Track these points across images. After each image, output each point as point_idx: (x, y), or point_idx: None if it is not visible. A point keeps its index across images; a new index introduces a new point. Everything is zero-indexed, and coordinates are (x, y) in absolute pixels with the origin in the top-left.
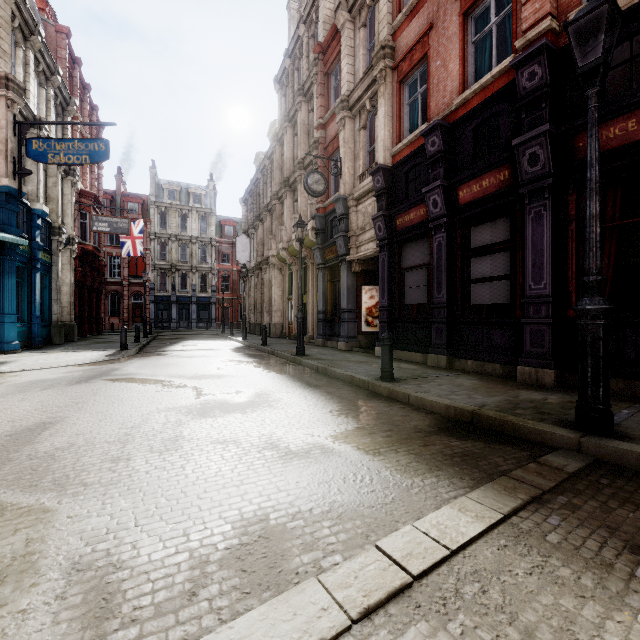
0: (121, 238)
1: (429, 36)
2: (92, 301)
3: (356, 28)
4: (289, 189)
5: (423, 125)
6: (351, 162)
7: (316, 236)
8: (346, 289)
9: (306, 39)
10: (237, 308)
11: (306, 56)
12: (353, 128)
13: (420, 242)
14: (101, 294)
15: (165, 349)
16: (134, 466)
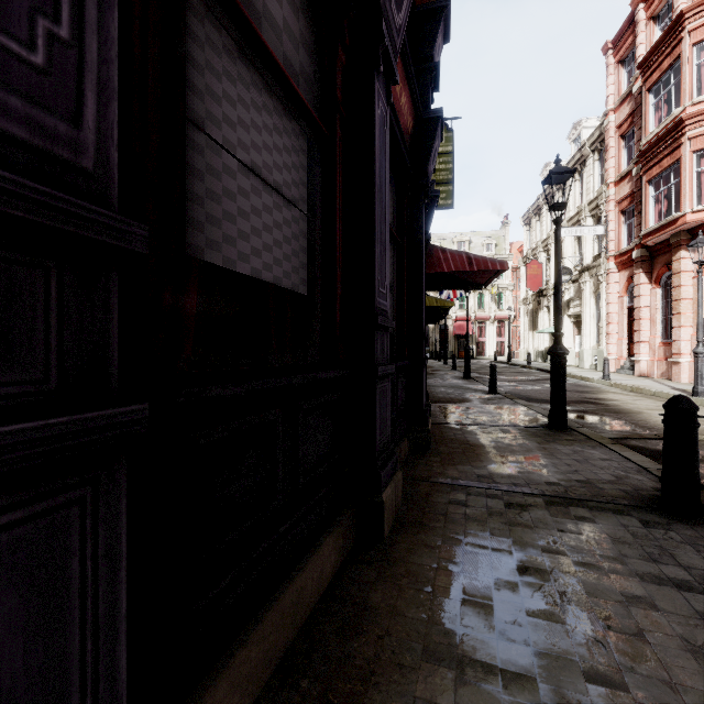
0: None
1: None
2: None
3: None
4: None
5: None
6: None
7: None
8: None
9: None
10: None
11: None
12: None
13: None
14: None
15: None
16: None
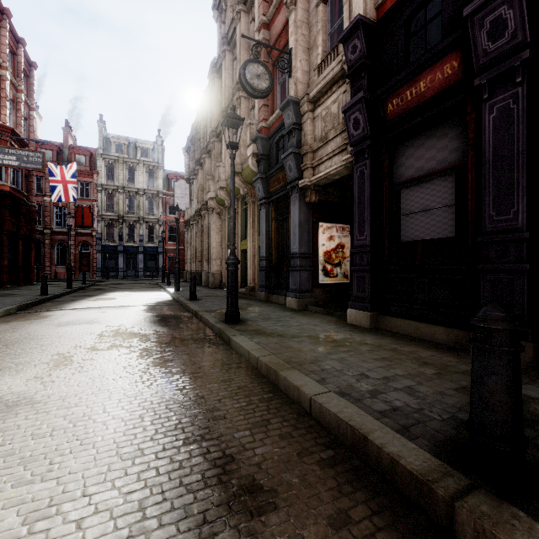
0: (51, 182)
1: None
2: (17, 248)
3: None
4: None
5: None
6: (305, 54)
7: (258, 164)
8: (298, 226)
9: None
10: (184, 258)
11: None
12: (307, 9)
13: (437, 131)
14: (33, 242)
15: (61, 306)
16: None
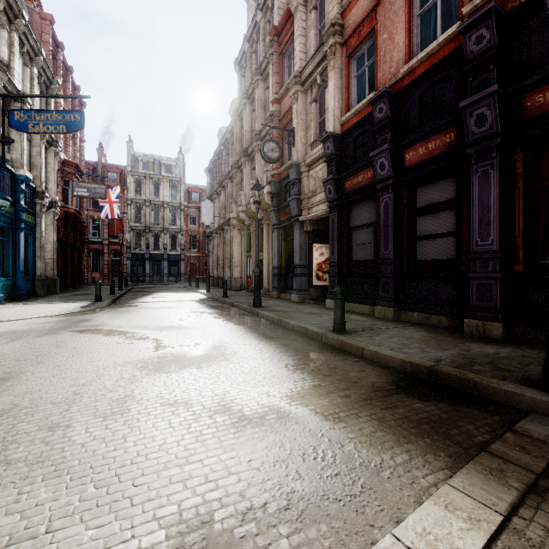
0: (100, 202)
1: (376, 12)
2: (74, 258)
3: (308, 11)
4: (248, 158)
5: (371, 94)
6: (303, 132)
7: (271, 199)
8: (299, 247)
9: (263, 24)
10: (203, 264)
11: (263, 39)
12: (305, 101)
13: (367, 203)
14: (83, 252)
15: (136, 301)
16: (71, 436)
